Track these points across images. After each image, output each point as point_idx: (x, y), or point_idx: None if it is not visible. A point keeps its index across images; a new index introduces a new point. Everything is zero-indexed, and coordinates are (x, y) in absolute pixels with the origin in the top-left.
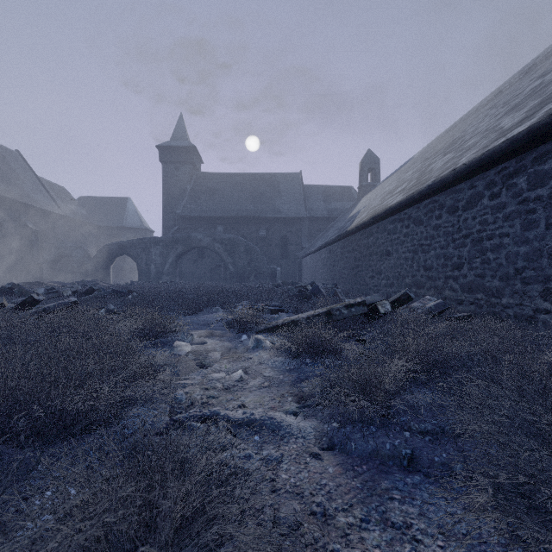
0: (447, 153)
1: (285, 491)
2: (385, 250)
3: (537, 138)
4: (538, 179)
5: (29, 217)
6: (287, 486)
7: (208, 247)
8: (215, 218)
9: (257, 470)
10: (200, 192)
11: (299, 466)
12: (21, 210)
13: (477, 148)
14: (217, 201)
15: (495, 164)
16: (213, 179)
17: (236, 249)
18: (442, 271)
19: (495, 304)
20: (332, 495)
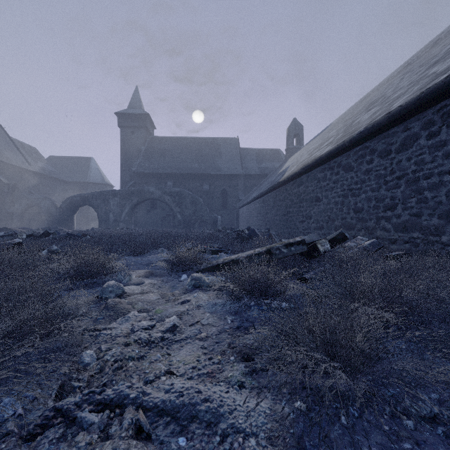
0: (370, 109)
1: None
2: (315, 197)
3: None
4: None
5: (2, 172)
6: None
7: (159, 199)
8: (165, 175)
9: None
10: (153, 153)
11: None
12: None
13: (410, 93)
14: (167, 160)
15: (434, 102)
16: (164, 142)
17: (183, 201)
18: (373, 212)
19: (433, 242)
20: None
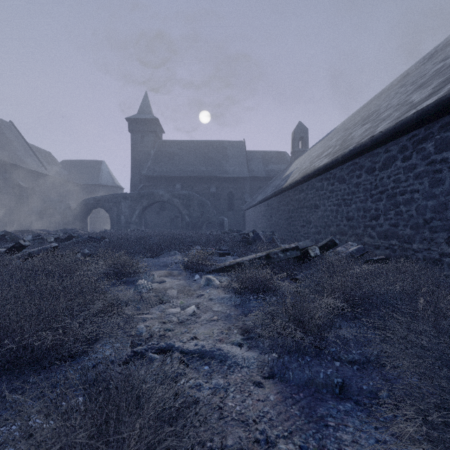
0: (365, 123)
1: (231, 418)
2: (314, 204)
3: (443, 109)
4: (444, 144)
5: (21, 177)
6: (233, 414)
7: (168, 202)
8: (174, 178)
9: (206, 398)
10: (162, 156)
11: (244, 394)
12: (14, 171)
13: (391, 119)
14: (176, 163)
15: (407, 132)
16: (172, 146)
17: (191, 203)
18: (361, 221)
19: (407, 248)
20: (273, 422)
